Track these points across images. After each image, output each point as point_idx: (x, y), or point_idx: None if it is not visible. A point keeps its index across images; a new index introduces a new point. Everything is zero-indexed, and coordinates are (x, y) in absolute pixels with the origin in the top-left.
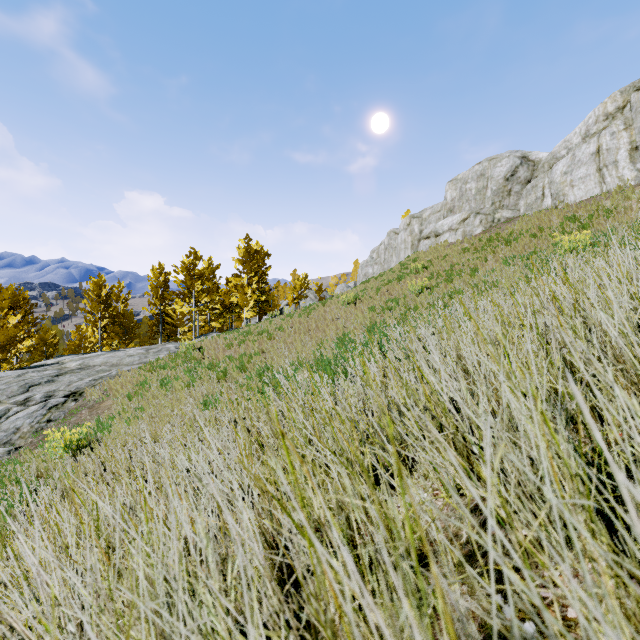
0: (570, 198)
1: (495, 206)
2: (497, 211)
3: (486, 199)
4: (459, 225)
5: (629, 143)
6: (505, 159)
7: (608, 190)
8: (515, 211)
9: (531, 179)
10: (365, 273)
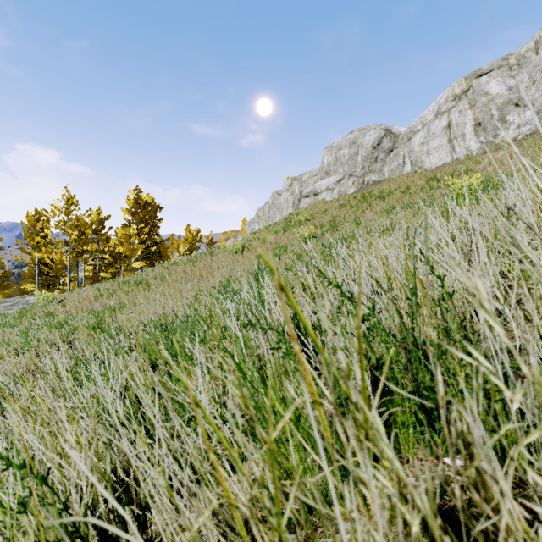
0: (427, 164)
1: (365, 170)
2: (366, 174)
3: (357, 164)
4: (335, 185)
5: (473, 119)
6: (373, 130)
7: (458, 158)
8: (381, 175)
9: (393, 149)
10: (252, 229)
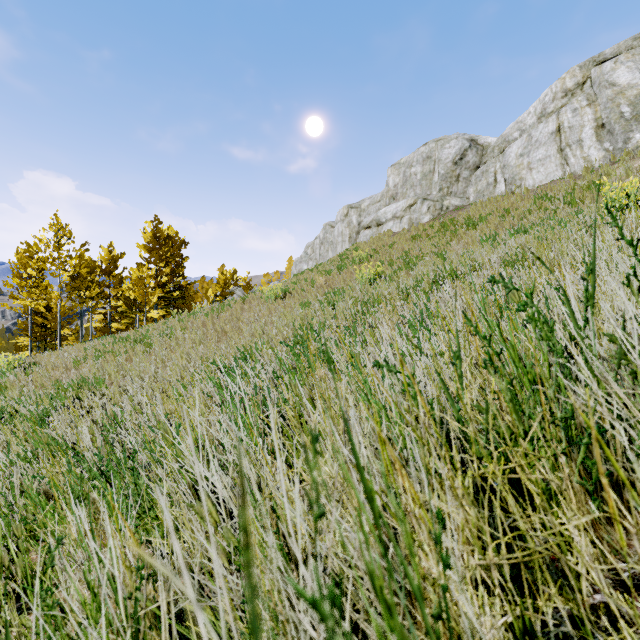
0: (528, 182)
1: (443, 192)
2: (445, 198)
3: (433, 184)
4: (405, 212)
5: (594, 120)
6: (453, 140)
7: (572, 172)
8: (464, 199)
9: (480, 165)
10: (299, 270)
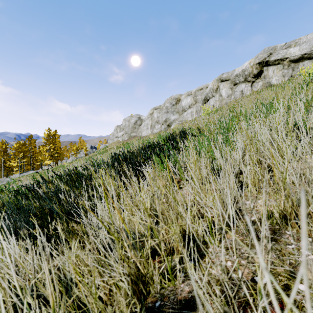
0: (142, 134)
1: (131, 131)
2: (132, 133)
3: (130, 128)
4: (122, 136)
5: (151, 124)
6: (134, 117)
7: (147, 135)
8: (137, 133)
9: (141, 124)
10: (108, 142)
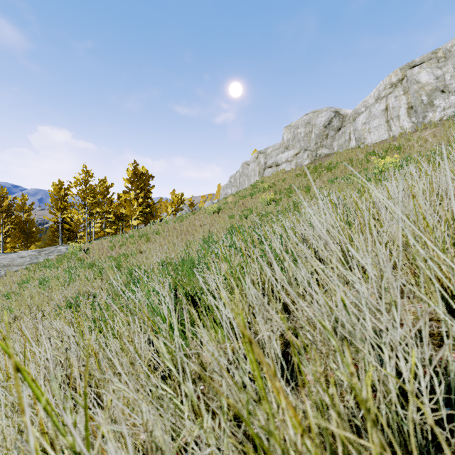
0: (368, 140)
1: (317, 145)
2: (319, 149)
3: (311, 140)
4: (293, 158)
5: (407, 103)
6: (324, 112)
7: (393, 135)
8: (331, 149)
9: (341, 127)
10: (225, 193)
